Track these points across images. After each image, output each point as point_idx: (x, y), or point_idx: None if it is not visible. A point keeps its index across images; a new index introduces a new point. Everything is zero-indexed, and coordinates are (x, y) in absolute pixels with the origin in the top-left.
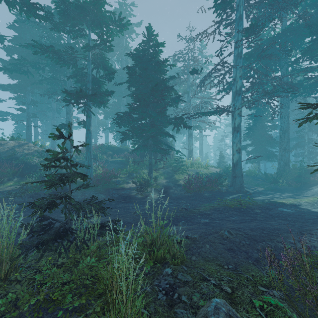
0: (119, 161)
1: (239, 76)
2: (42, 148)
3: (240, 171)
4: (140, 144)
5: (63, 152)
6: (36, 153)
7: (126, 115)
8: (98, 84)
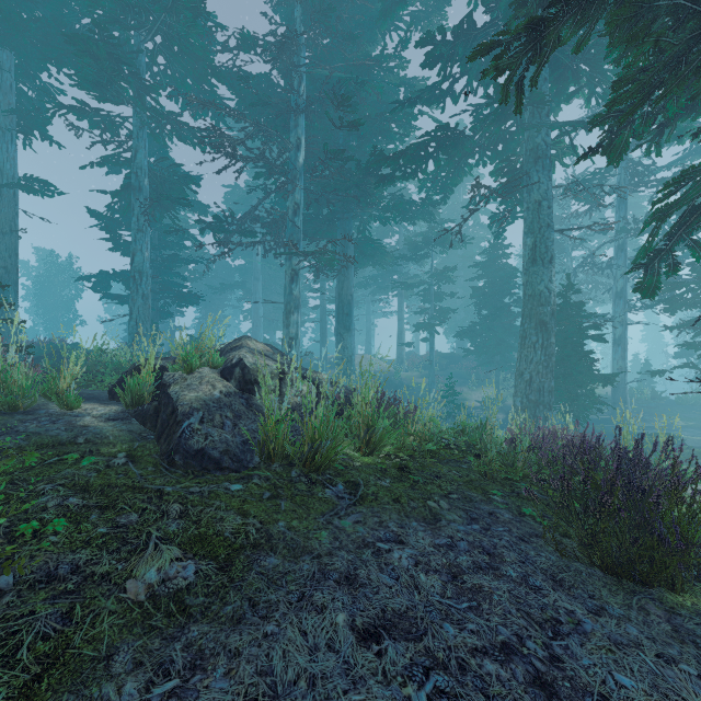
0: (458, 374)
1: (620, 274)
2: (381, 361)
3: (622, 397)
4: (486, 358)
5: (449, 385)
6: (381, 367)
7: (469, 331)
8: (439, 299)
